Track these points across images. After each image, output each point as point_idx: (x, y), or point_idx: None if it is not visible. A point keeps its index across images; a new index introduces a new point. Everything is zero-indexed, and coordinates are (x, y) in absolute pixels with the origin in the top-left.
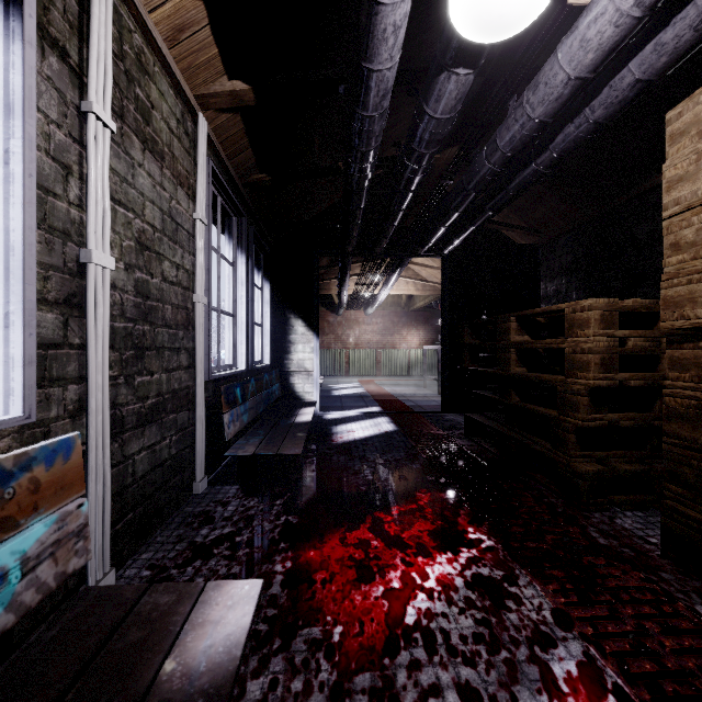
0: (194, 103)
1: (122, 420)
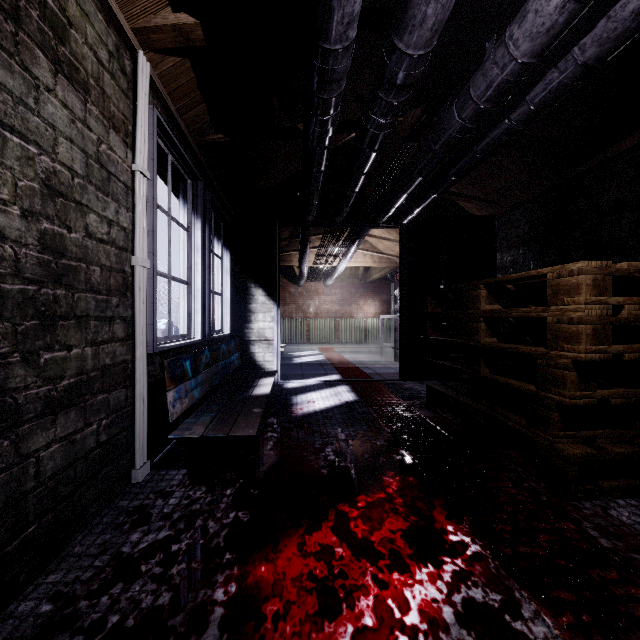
0: (132, 38)
1: (16, 409)
